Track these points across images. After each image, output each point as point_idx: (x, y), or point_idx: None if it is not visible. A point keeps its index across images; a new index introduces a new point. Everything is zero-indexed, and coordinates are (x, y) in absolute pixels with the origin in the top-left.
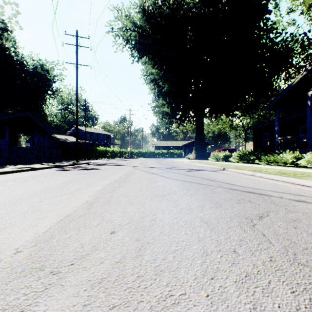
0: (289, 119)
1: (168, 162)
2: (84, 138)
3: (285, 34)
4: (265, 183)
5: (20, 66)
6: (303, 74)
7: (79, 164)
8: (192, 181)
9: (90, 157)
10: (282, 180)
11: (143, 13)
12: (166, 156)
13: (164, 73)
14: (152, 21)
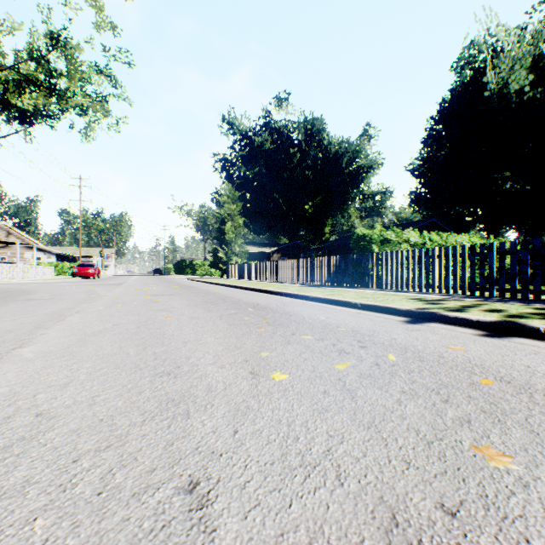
0: None
1: None
2: None
3: None
4: None
5: None
6: None
7: None
8: None
9: None
10: None
11: None
12: None
13: None
14: None
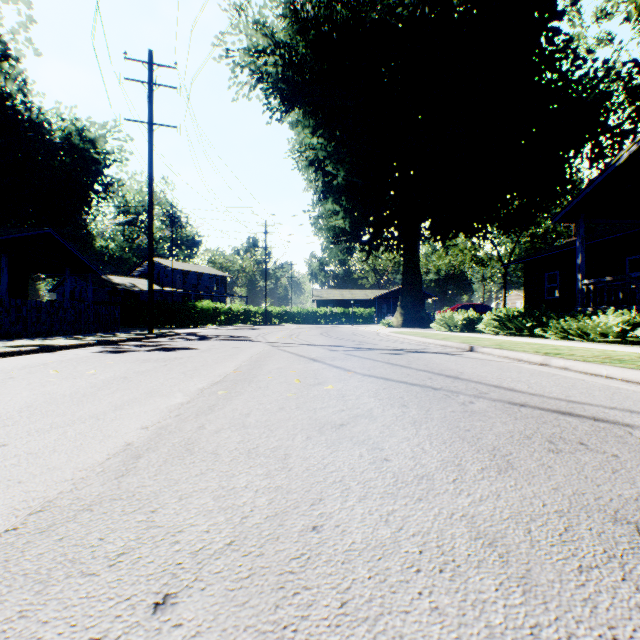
0: (603, 241)
1: (345, 332)
2: (170, 283)
3: (592, 62)
4: (585, 384)
5: (35, 132)
6: None
7: (153, 338)
8: (408, 379)
9: (181, 323)
10: (625, 378)
11: (292, 17)
12: (341, 321)
13: (337, 146)
14: (311, 33)
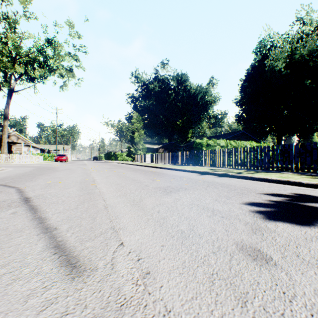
0: None
1: None
2: None
3: None
4: None
5: None
6: None
7: None
8: None
9: None
10: None
11: None
12: None
13: None
14: None
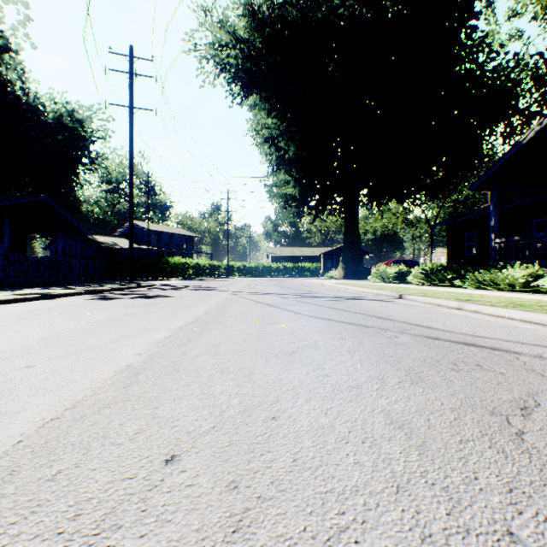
0: (513, 206)
1: (295, 283)
2: (146, 242)
3: (505, 55)
4: (490, 323)
5: (32, 114)
6: (544, 122)
7: (134, 288)
8: (346, 320)
9: (156, 276)
10: (523, 319)
11: (250, 17)
12: (291, 274)
13: (288, 126)
14: (267, 30)
